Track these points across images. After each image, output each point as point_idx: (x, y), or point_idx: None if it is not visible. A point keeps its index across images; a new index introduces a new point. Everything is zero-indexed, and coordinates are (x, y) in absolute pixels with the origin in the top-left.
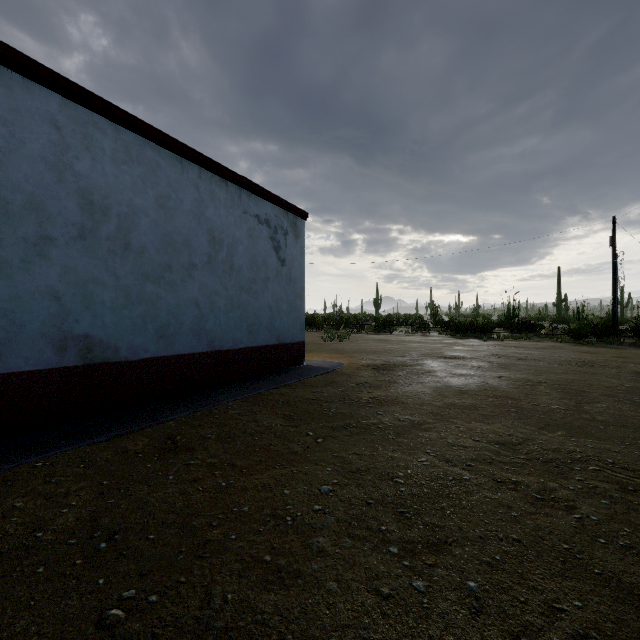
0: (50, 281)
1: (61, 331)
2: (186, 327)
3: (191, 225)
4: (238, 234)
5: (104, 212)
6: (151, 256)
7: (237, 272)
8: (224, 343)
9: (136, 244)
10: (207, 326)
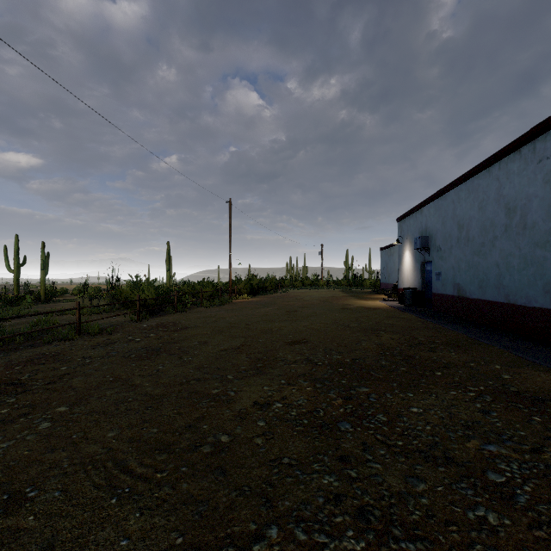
0: (452, 262)
1: (454, 281)
2: (492, 282)
3: (494, 209)
4: (532, 190)
5: (463, 227)
6: (476, 240)
7: (531, 229)
8: (518, 298)
9: (471, 237)
10: (504, 282)
